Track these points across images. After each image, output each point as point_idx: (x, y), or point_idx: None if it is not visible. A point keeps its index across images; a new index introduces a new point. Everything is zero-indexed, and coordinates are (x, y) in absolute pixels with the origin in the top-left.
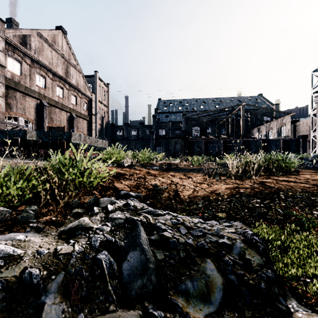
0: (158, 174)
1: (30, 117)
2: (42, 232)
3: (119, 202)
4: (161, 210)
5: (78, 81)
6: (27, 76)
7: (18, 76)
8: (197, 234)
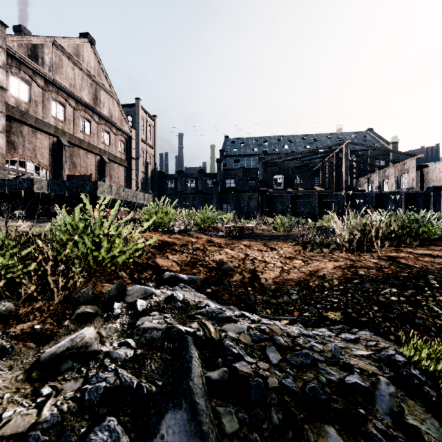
0: (225, 243)
1: (43, 161)
2: (6, 358)
3: (159, 292)
4: (231, 306)
5: (112, 111)
6: (38, 103)
7: (25, 103)
8: (300, 363)
